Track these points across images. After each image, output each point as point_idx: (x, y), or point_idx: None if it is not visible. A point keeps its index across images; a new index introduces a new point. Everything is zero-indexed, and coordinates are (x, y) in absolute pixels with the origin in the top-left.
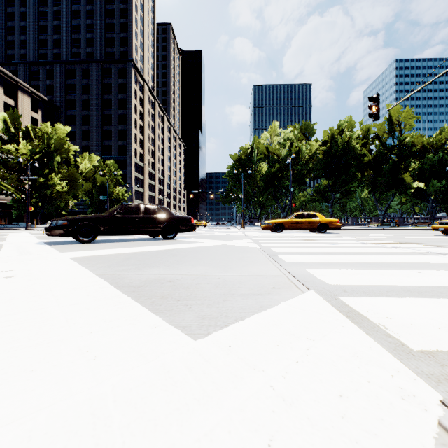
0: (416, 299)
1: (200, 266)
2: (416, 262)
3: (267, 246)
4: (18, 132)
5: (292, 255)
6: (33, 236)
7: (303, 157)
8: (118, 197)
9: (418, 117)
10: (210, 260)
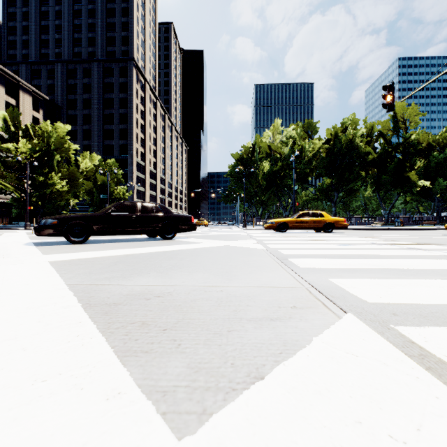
0: None
1: (198, 273)
2: None
3: (274, 248)
4: (18, 131)
5: (305, 259)
6: (26, 236)
7: (306, 155)
8: (119, 196)
9: (424, 115)
10: (210, 265)
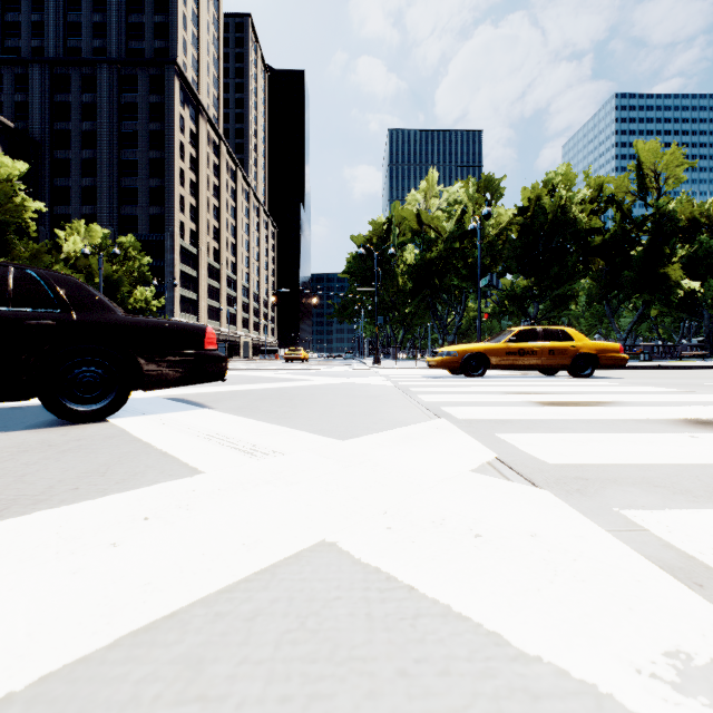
0: None
1: None
2: None
3: None
4: None
5: None
6: None
7: (485, 233)
8: (140, 306)
9: (693, 163)
10: None
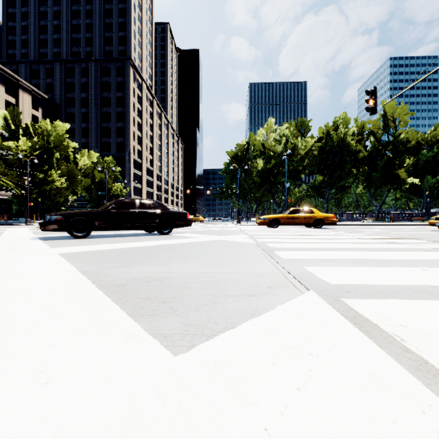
0: (429, 302)
1: (192, 262)
2: (419, 259)
3: (263, 242)
4: (18, 129)
5: (288, 251)
6: (29, 232)
7: (298, 153)
8: (117, 193)
9: (413, 114)
10: (203, 256)
